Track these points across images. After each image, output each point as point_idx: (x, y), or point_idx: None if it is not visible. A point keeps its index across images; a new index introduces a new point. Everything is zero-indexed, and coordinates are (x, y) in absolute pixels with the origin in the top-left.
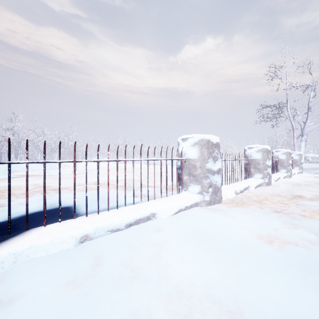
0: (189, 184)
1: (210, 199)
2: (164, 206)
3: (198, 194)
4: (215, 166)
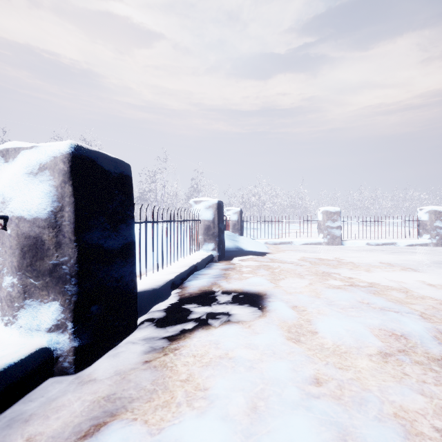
0: (423, 234)
1: (436, 242)
2: (401, 241)
3: (428, 239)
4: None
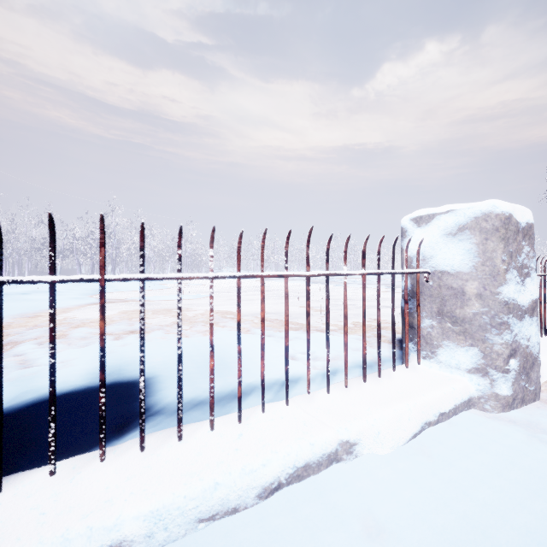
0: (440, 341)
1: (512, 391)
2: (380, 415)
3: (470, 374)
4: (523, 292)
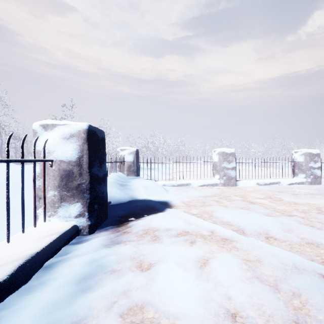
0: (298, 173)
1: (311, 181)
2: (284, 180)
3: (303, 178)
4: (315, 165)
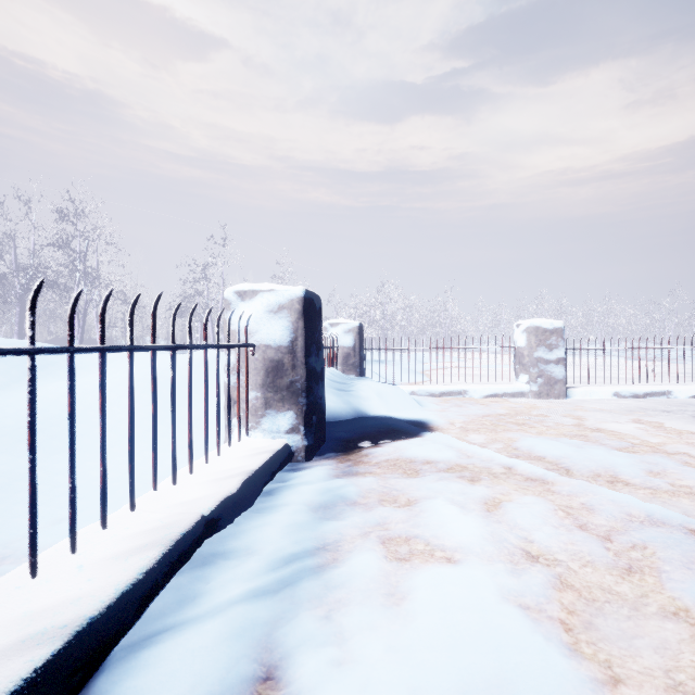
0: None
1: None
2: (681, 387)
3: None
4: None
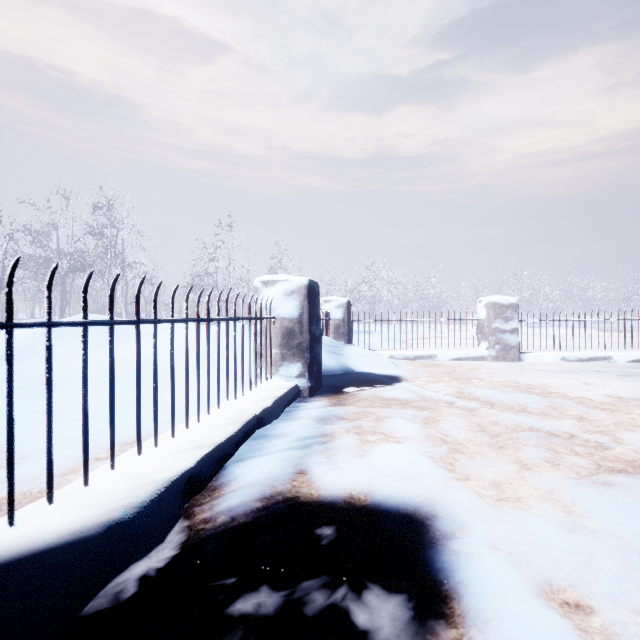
0: None
1: None
2: (620, 353)
3: None
4: None
